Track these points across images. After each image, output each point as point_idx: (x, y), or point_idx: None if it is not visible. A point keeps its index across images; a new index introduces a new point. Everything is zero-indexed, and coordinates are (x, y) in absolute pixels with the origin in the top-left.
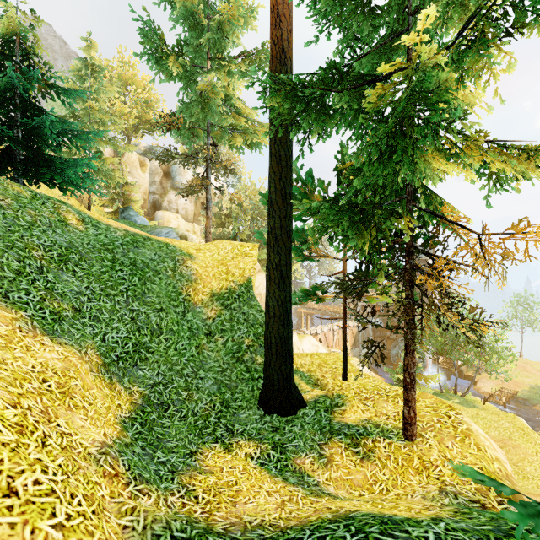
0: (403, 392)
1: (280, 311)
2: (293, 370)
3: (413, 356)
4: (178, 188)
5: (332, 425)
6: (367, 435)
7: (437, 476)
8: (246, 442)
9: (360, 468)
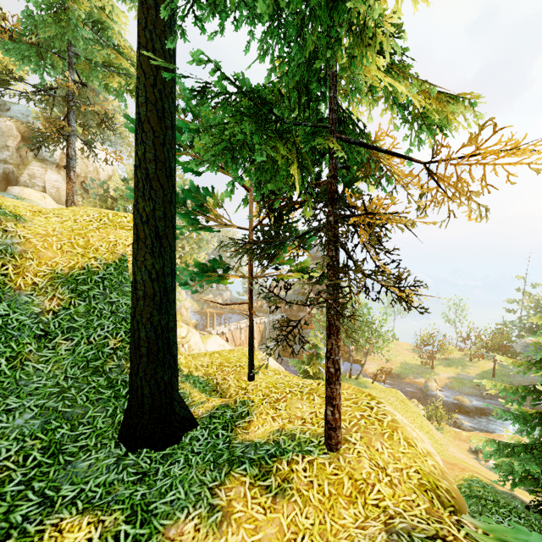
0: (326, 388)
1: (154, 289)
2: (176, 377)
3: (337, 338)
4: (45, 160)
5: (232, 450)
6: (281, 456)
7: (376, 501)
8: (77, 519)
9: (273, 515)
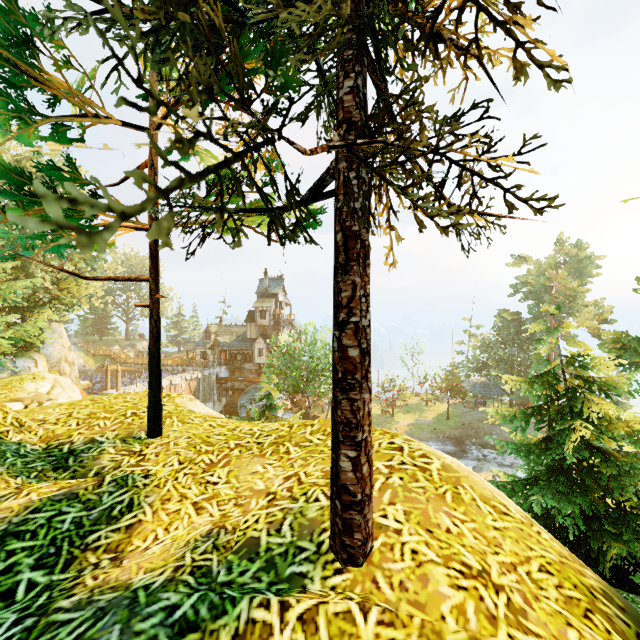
0: (335, 403)
1: None
2: None
3: (365, 272)
4: None
5: None
6: (213, 620)
7: None
8: None
9: None
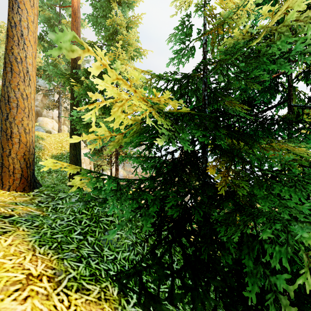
0: None
1: (74, 159)
2: None
3: (117, 171)
4: None
5: None
6: None
7: None
8: None
9: None
